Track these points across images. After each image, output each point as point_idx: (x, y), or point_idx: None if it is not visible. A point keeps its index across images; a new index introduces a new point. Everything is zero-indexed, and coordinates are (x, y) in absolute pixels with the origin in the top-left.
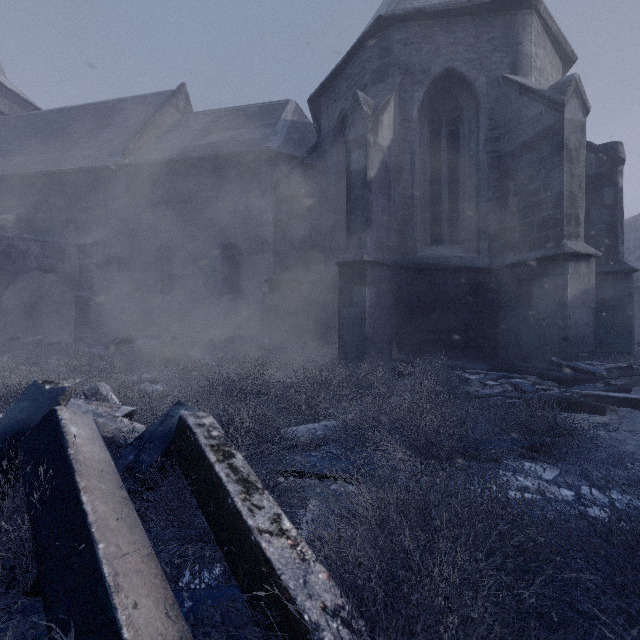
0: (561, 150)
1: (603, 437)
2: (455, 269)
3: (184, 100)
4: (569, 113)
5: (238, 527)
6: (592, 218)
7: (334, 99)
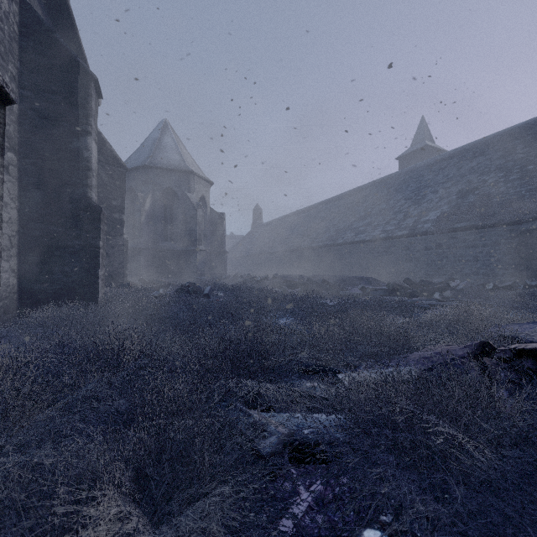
0: (197, 222)
1: None
2: (171, 251)
3: None
4: (199, 213)
5: None
6: (217, 235)
7: (126, 179)
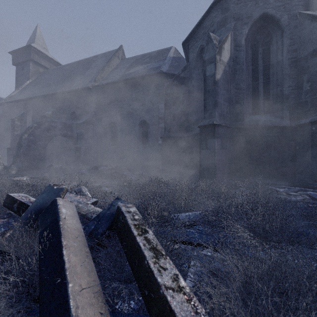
0: None
1: None
2: (268, 127)
3: (121, 53)
4: None
5: (151, 281)
6: None
7: (196, 41)
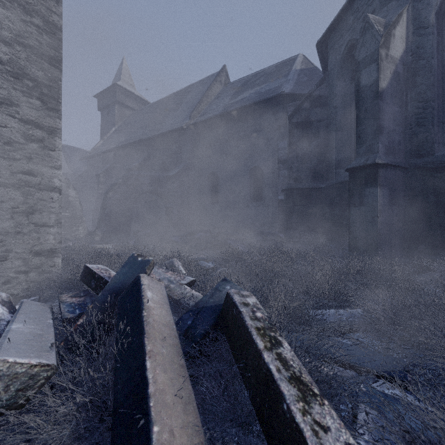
0: None
1: None
2: None
3: (225, 76)
4: None
5: None
6: None
7: (340, 35)
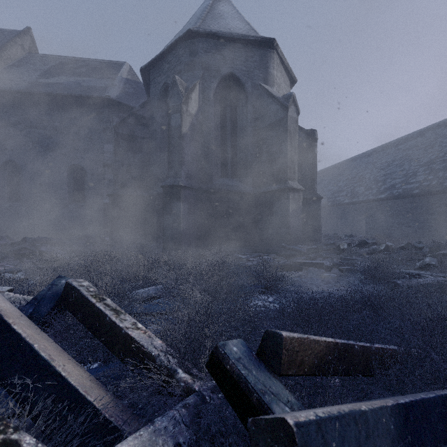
0: (287, 132)
1: (297, 280)
2: (234, 193)
3: (30, 41)
4: (290, 113)
5: (114, 329)
6: (304, 169)
7: (159, 74)
